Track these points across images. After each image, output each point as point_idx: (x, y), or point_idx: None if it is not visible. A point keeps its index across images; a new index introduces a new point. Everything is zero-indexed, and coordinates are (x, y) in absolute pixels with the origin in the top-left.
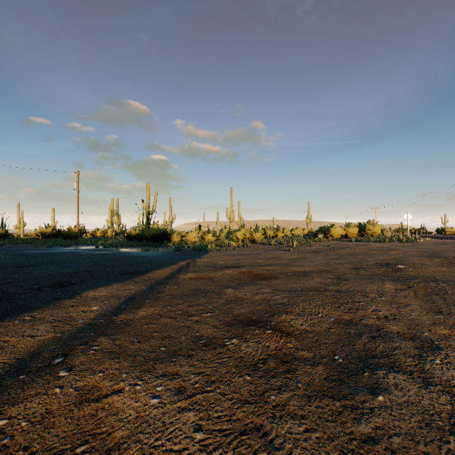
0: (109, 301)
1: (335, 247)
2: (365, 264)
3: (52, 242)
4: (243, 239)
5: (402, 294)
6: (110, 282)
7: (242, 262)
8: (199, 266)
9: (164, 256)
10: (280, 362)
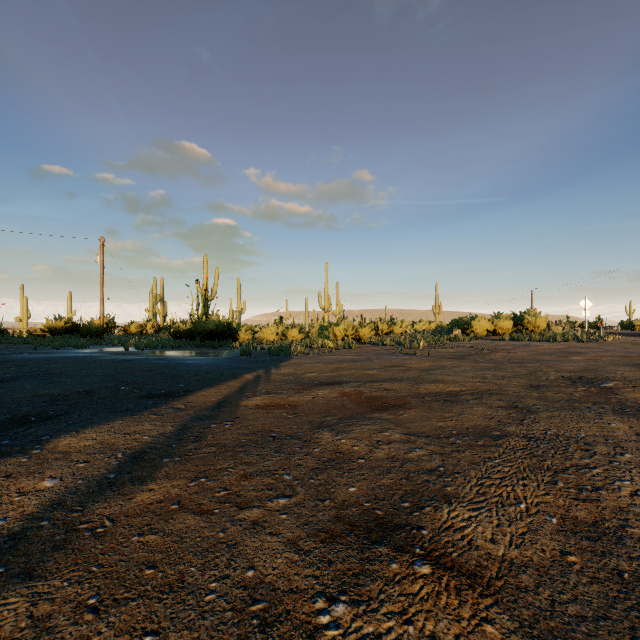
0: (87, 463)
1: (483, 348)
2: (545, 378)
3: (62, 341)
4: (344, 338)
5: None
6: (113, 416)
7: (344, 375)
8: (275, 381)
9: (222, 364)
10: None
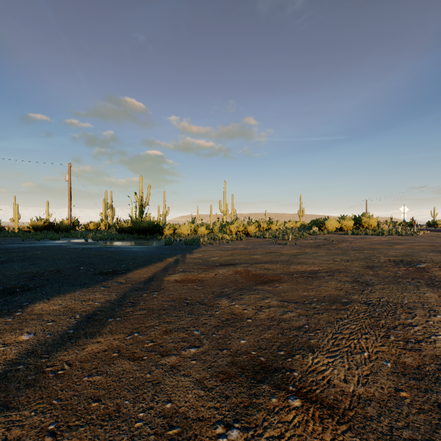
0: (54, 322)
1: (333, 240)
2: (377, 261)
3: (42, 235)
4: (237, 232)
5: None
6: (74, 288)
7: (237, 258)
8: (189, 263)
9: (152, 251)
10: None
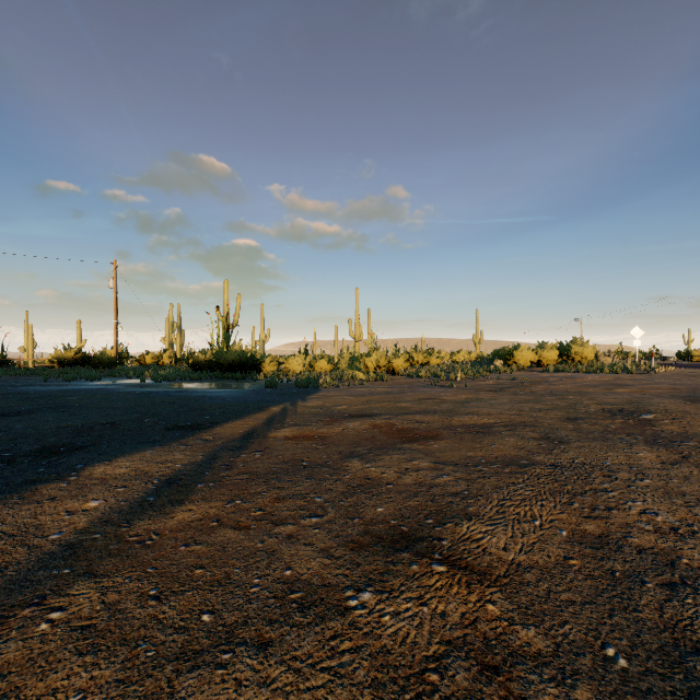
0: (126, 488)
1: (525, 380)
2: (584, 410)
3: (73, 372)
4: (376, 369)
5: (678, 473)
6: (142, 446)
7: (375, 407)
8: (303, 414)
9: (247, 396)
10: (479, 669)
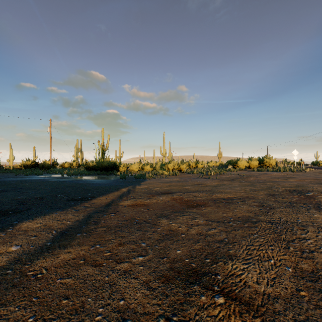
0: (36, 237)
1: (244, 175)
2: (276, 190)
3: (30, 171)
4: (173, 170)
5: None
6: (52, 210)
7: (173, 189)
8: (137, 192)
9: (111, 183)
10: None
